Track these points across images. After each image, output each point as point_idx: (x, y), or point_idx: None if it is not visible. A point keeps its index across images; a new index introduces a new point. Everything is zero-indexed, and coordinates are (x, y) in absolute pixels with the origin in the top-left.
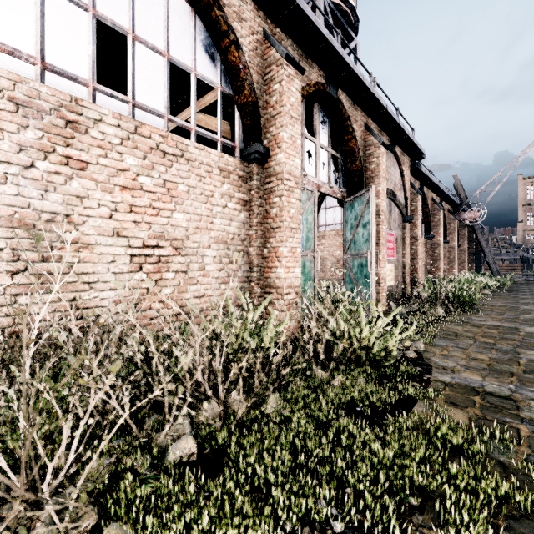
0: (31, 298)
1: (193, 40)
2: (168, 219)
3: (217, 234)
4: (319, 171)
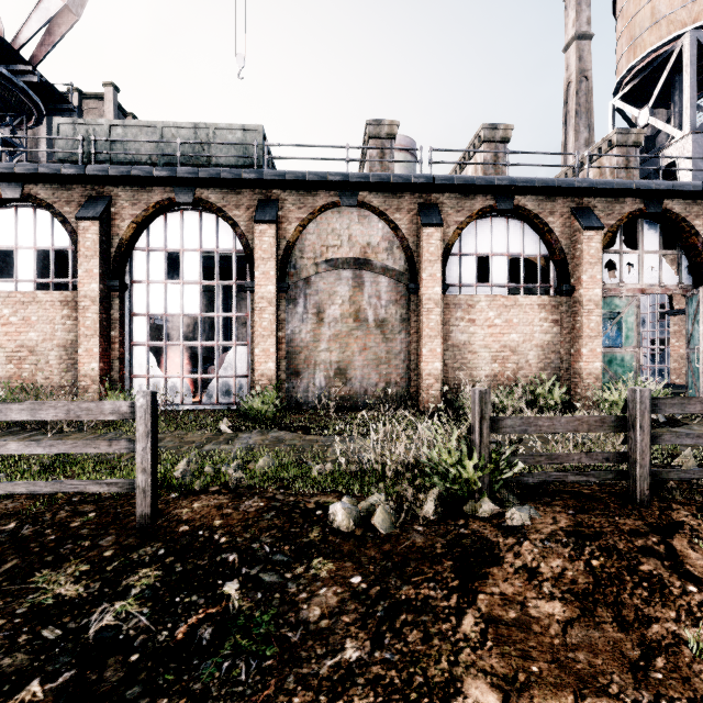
0: (458, 372)
1: (522, 238)
2: (508, 338)
3: (536, 343)
4: (645, 275)
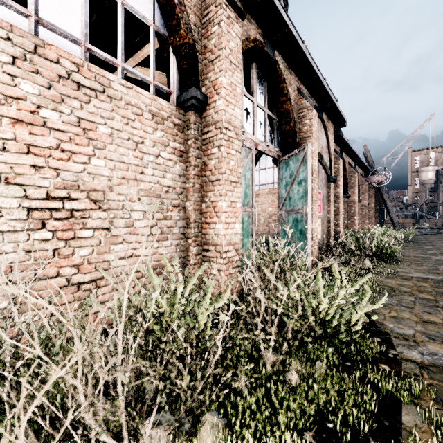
0: None
1: None
2: (83, 166)
3: (148, 186)
4: (257, 130)
